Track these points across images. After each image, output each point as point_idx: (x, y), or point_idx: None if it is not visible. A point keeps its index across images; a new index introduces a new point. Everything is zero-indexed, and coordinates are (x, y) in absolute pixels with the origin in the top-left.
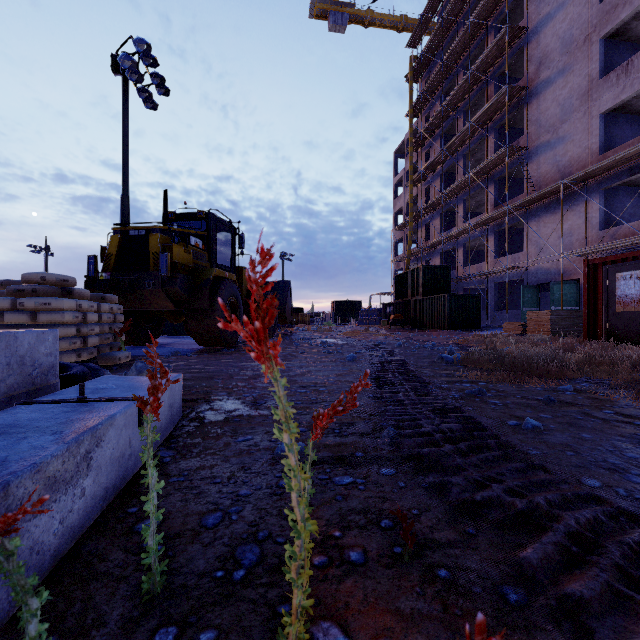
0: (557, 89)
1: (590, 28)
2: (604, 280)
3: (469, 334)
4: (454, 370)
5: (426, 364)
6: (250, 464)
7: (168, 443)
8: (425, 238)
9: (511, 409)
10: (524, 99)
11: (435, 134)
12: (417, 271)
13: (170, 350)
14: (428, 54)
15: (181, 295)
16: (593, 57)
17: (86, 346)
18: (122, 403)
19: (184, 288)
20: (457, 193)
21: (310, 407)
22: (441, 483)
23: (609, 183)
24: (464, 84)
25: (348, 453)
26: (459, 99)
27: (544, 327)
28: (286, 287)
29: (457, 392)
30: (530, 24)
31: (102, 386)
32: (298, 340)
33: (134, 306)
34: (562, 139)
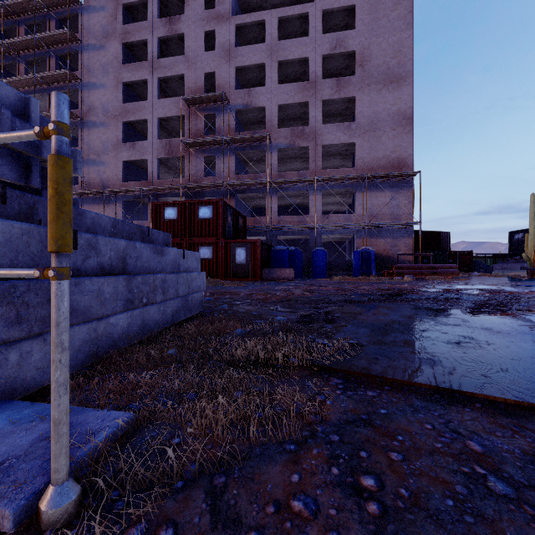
0: (101, 132)
1: (118, 112)
2: None
3: None
4: None
5: None
6: None
7: None
8: None
9: None
10: (79, 124)
11: None
12: None
13: None
14: None
15: None
16: (119, 129)
17: None
18: None
19: None
20: None
21: None
22: None
23: (126, 198)
24: (28, 79)
25: None
26: (22, 85)
27: None
28: None
29: None
30: (84, 79)
31: None
32: None
33: None
34: (103, 163)
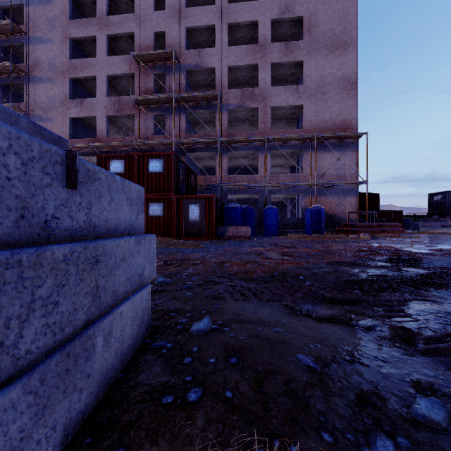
0: (47, 88)
1: (65, 68)
2: None
3: None
4: None
5: None
6: None
7: None
8: None
9: None
10: (24, 79)
11: None
12: None
13: None
14: None
15: None
16: (67, 85)
17: None
18: None
19: None
20: None
21: None
22: None
23: None
24: None
25: None
26: None
27: None
28: None
29: None
30: (29, 33)
31: None
32: None
33: None
34: (50, 119)
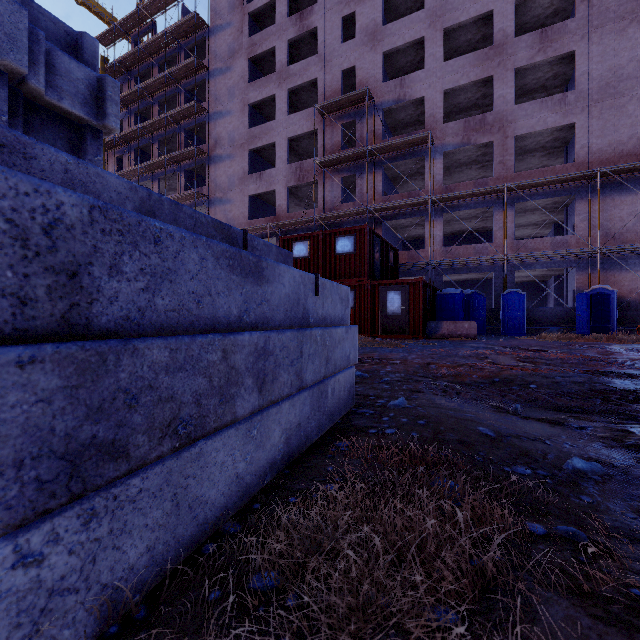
0: (227, 166)
1: (244, 140)
2: None
3: None
4: None
5: None
6: None
7: None
8: None
9: None
10: (206, 160)
11: (129, 145)
12: None
13: None
14: (122, 66)
15: None
16: (245, 159)
17: None
18: None
19: None
20: None
21: None
22: None
23: None
24: (160, 120)
25: None
26: (155, 129)
27: None
28: None
29: None
30: (210, 109)
31: None
32: None
33: None
34: (229, 201)
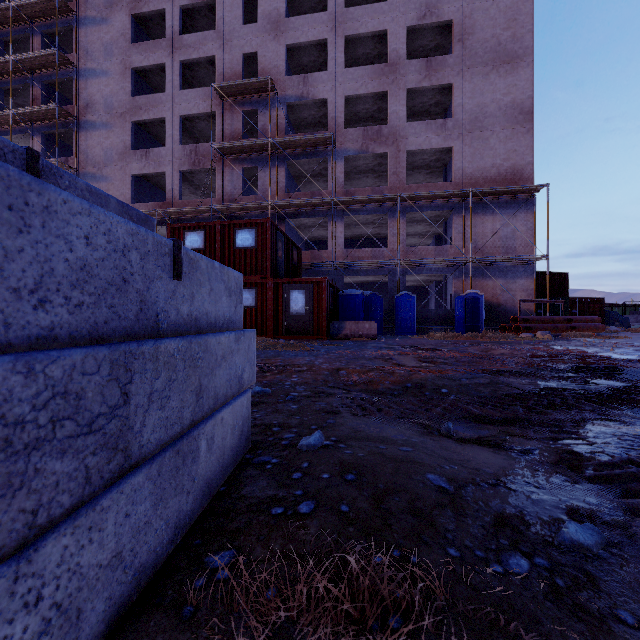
0: (102, 136)
1: (125, 109)
2: None
3: None
4: None
5: None
6: None
7: None
8: None
9: None
10: (74, 125)
11: None
12: None
13: None
14: None
15: None
16: (127, 131)
17: None
18: None
19: None
20: None
21: None
22: None
23: None
24: (3, 64)
25: None
26: None
27: None
28: None
29: None
30: (79, 64)
31: None
32: None
33: None
34: (106, 178)
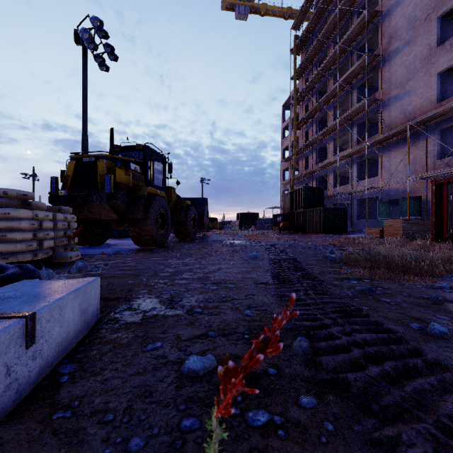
0: (404, 56)
1: (429, 10)
2: (448, 196)
3: (339, 237)
4: (338, 267)
5: (314, 262)
6: (152, 387)
7: (75, 353)
8: (305, 167)
9: (405, 309)
10: (379, 64)
11: (312, 92)
12: (300, 191)
13: (114, 249)
14: (307, 34)
15: (122, 207)
16: (432, 31)
17: (42, 247)
18: (2, 323)
19: (124, 202)
20: (329, 134)
21: (220, 306)
22: (391, 444)
23: (444, 124)
24: (334, 54)
25: (260, 369)
26: (330, 65)
27: (397, 232)
28: (204, 202)
29: (349, 289)
30: (383, 9)
31: (8, 294)
32: (212, 241)
33: (86, 216)
34: (408, 93)
